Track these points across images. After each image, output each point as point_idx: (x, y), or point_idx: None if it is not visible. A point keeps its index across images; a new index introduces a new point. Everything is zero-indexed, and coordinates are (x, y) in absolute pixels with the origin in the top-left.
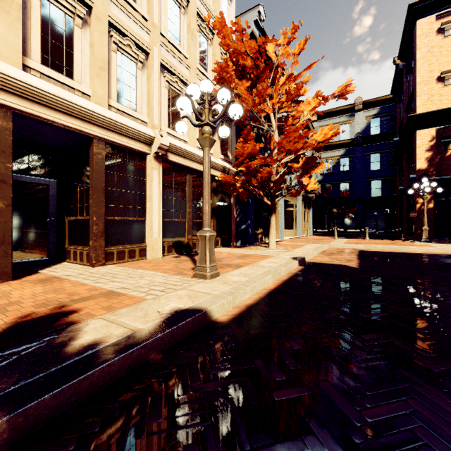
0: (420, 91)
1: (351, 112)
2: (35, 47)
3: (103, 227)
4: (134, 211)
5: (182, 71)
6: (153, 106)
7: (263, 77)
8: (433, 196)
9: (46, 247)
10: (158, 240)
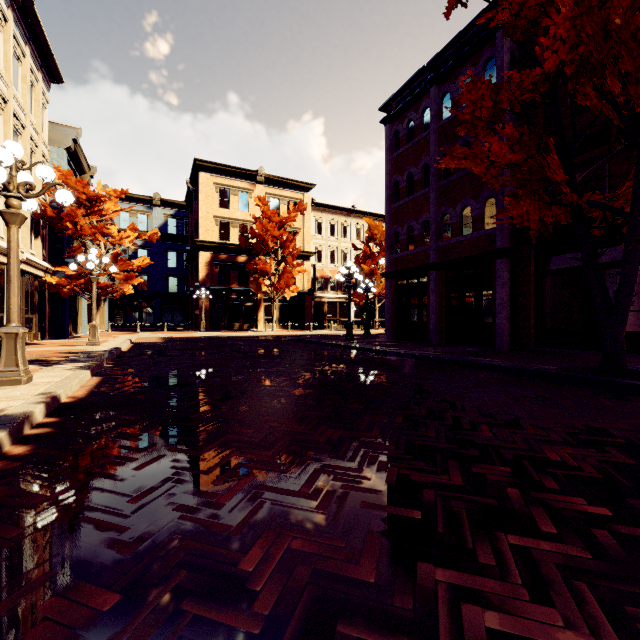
0: (202, 224)
1: (150, 204)
2: None
3: None
4: (0, 309)
5: None
6: None
7: (97, 213)
8: (209, 299)
9: None
10: None
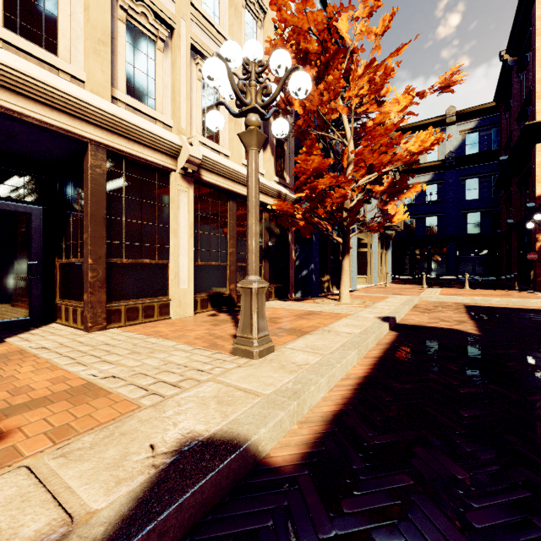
0: None
1: (441, 126)
2: None
3: (105, 274)
4: (153, 251)
5: None
6: (180, 103)
7: (333, 64)
8: None
9: (27, 302)
10: (188, 292)
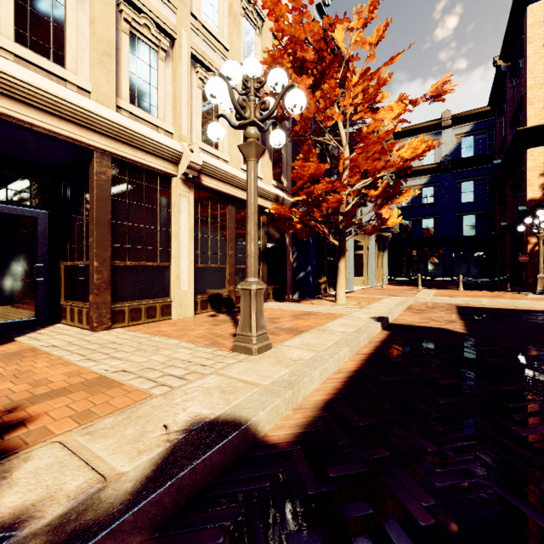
0: (532, 98)
1: (437, 129)
2: (5, 17)
3: (109, 276)
4: (155, 254)
5: (220, 66)
6: (181, 110)
7: (329, 73)
8: None
9: (34, 303)
10: (188, 293)
